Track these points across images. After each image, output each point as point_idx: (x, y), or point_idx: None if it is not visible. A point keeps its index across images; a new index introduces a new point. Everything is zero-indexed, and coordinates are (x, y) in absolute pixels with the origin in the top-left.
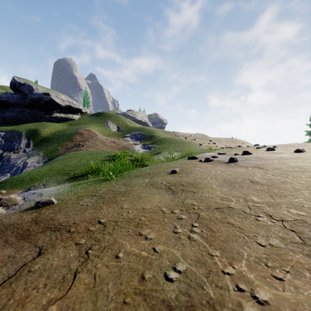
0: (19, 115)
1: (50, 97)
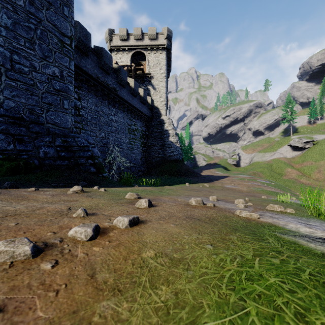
0: None
1: None
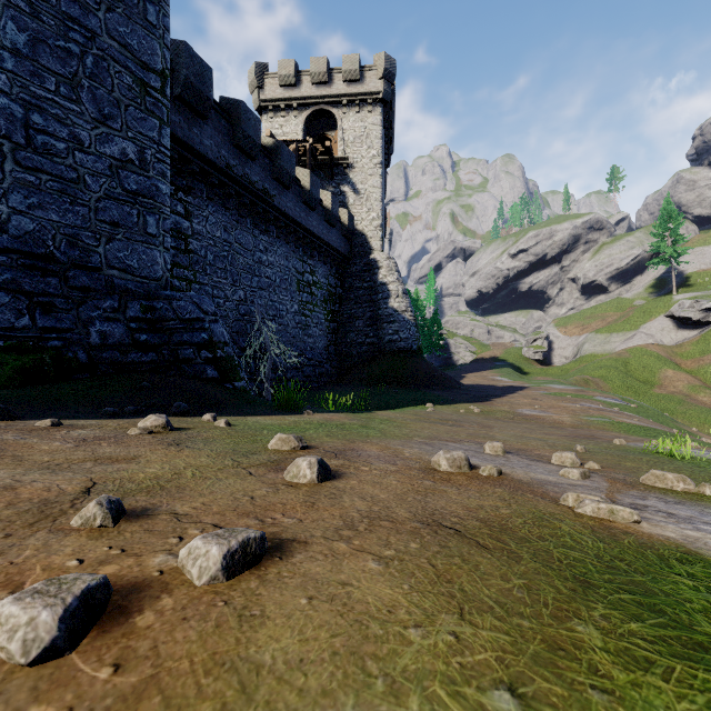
0: None
1: None
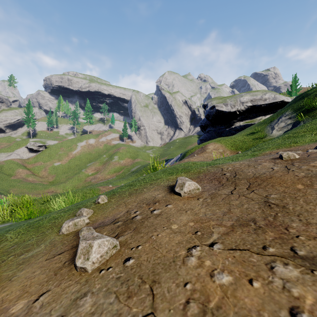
0: (208, 135)
1: (216, 109)
